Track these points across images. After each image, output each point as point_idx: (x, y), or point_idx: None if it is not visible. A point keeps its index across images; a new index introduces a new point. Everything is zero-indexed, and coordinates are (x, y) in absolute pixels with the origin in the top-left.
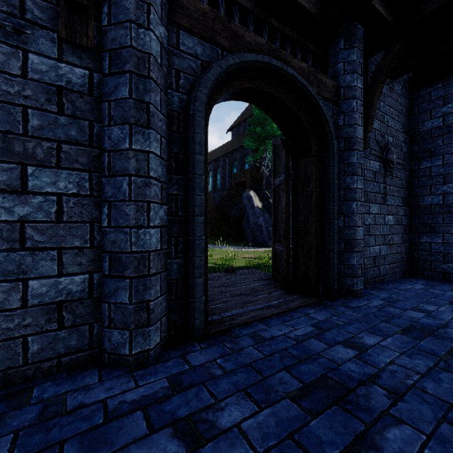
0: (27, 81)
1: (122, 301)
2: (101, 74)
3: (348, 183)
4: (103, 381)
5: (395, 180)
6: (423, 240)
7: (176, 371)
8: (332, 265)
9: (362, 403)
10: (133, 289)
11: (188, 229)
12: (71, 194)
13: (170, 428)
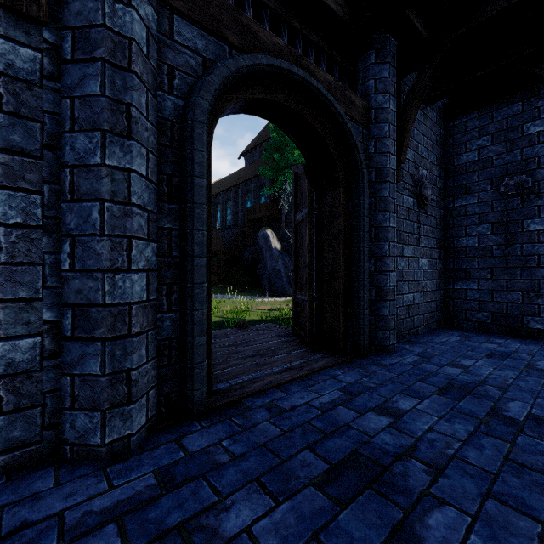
0: None
1: (91, 372)
2: (60, 60)
3: (380, 221)
4: (61, 484)
5: (429, 218)
6: (458, 286)
7: (167, 461)
8: (362, 317)
9: (399, 483)
10: (107, 354)
11: (185, 274)
12: (14, 224)
13: None
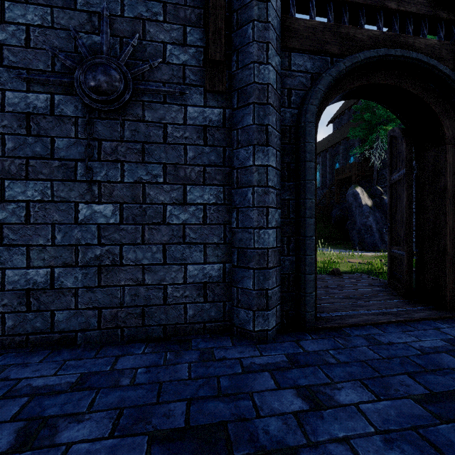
0: (187, 126)
1: (247, 287)
2: (231, 109)
3: None
4: (235, 346)
5: None
6: None
7: (292, 351)
8: None
9: None
10: (255, 278)
11: (299, 230)
12: (212, 203)
13: (293, 390)
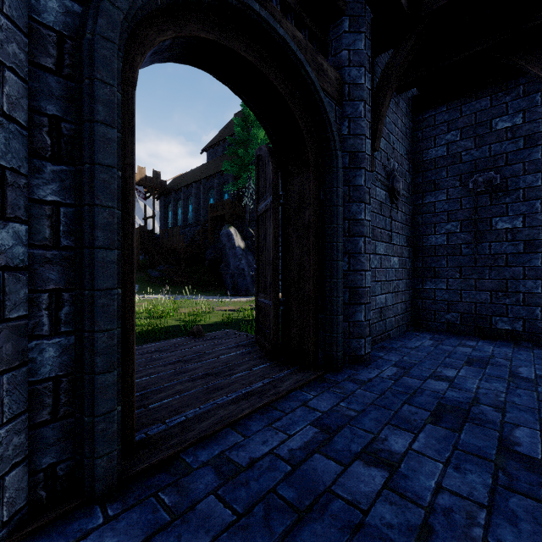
0: None
1: None
2: None
3: (354, 213)
4: None
5: (400, 214)
6: (427, 286)
7: None
8: (335, 324)
9: None
10: None
11: (83, 275)
12: None
13: None
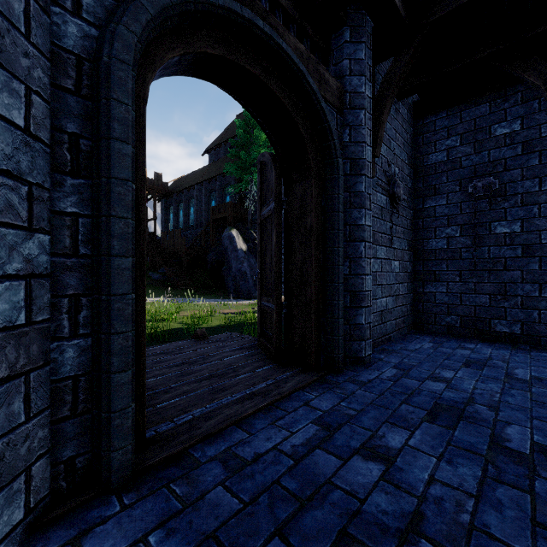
0: None
1: None
2: None
3: (355, 218)
4: None
5: (401, 219)
6: (428, 289)
7: None
8: (337, 327)
9: None
10: None
11: (100, 281)
12: None
13: None
